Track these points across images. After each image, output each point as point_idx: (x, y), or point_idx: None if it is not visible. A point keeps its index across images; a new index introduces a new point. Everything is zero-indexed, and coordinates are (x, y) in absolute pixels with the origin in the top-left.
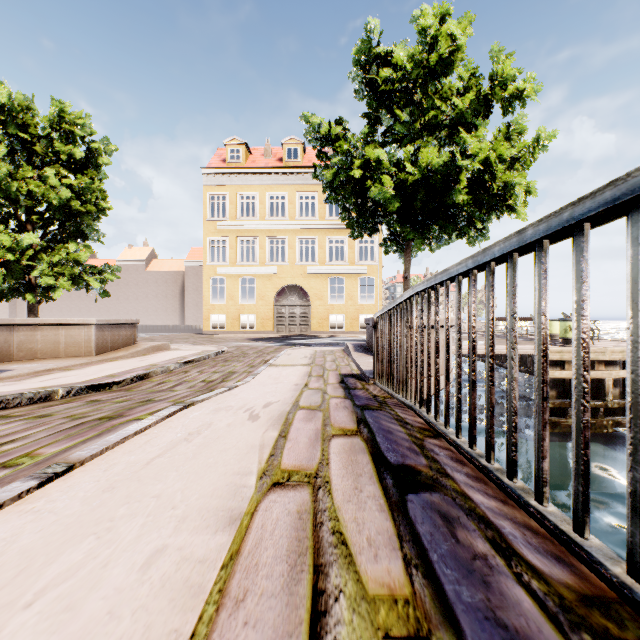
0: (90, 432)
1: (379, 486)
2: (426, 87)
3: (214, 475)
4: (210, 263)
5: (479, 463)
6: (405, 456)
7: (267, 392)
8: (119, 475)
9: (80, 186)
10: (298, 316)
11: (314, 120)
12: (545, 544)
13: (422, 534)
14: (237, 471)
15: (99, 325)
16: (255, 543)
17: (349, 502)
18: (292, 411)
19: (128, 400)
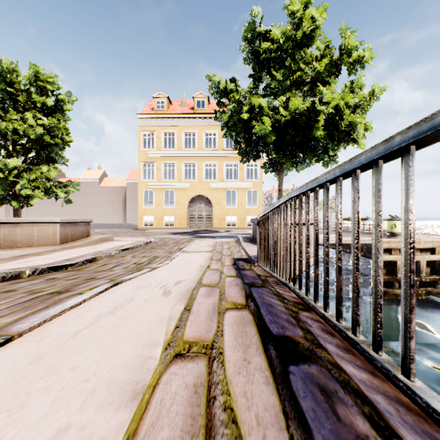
0: (40, 304)
1: (264, 357)
2: (294, 55)
3: (127, 346)
4: (143, 180)
5: (346, 335)
6: (285, 328)
7: (179, 272)
8: (48, 346)
9: (50, 125)
10: (204, 217)
11: (215, 79)
12: (420, 422)
13: (305, 410)
14: (147, 342)
15: (62, 223)
16: (152, 421)
17: (239, 374)
18: (196, 288)
19: (77, 278)
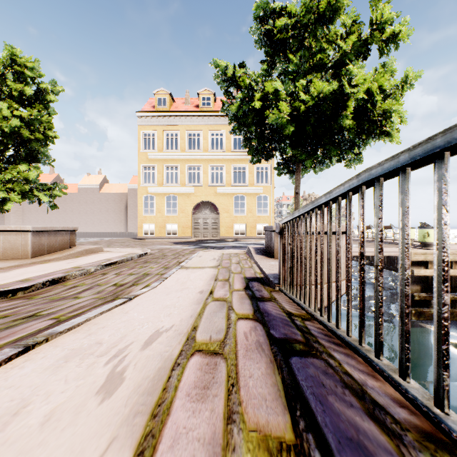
0: None
1: None
2: (316, 31)
3: None
4: (143, 184)
5: None
6: None
7: (165, 306)
8: None
9: (30, 118)
10: (210, 225)
11: (222, 63)
12: None
13: None
14: None
15: (35, 232)
16: None
17: None
18: (180, 360)
19: (8, 315)
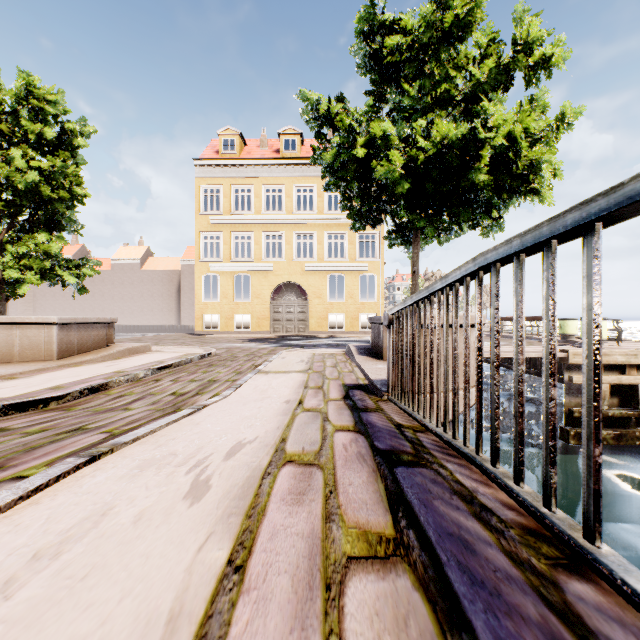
0: None
1: None
2: (439, 53)
3: None
4: (203, 259)
5: None
6: None
7: (244, 417)
8: None
9: (51, 170)
10: (295, 315)
11: (312, 96)
12: None
13: None
14: None
15: (62, 324)
16: None
17: None
18: (271, 469)
19: (48, 429)
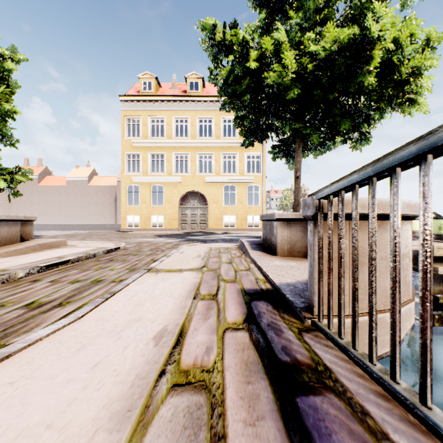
0: None
1: None
2: None
3: None
4: (126, 173)
5: None
6: None
7: None
8: None
9: None
10: (198, 216)
11: (209, 21)
12: None
13: None
14: None
15: None
16: None
17: None
18: None
19: None
